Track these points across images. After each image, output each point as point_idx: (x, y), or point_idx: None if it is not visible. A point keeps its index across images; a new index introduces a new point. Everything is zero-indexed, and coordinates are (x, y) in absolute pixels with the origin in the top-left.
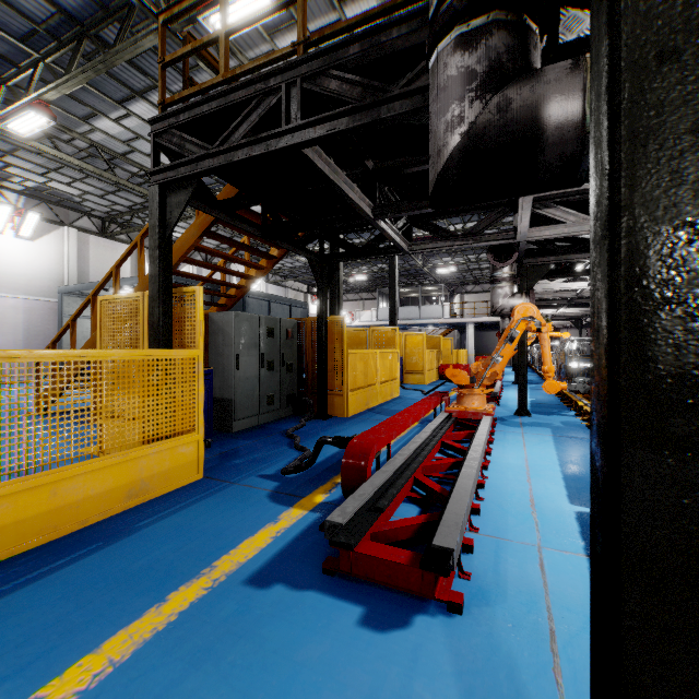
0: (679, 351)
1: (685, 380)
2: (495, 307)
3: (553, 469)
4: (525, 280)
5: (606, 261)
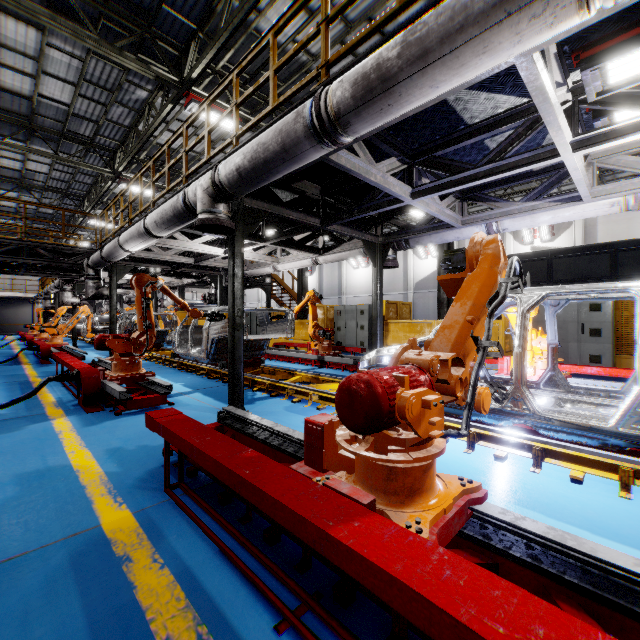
0: (114, 320)
1: (114, 322)
2: (64, 302)
3: (96, 354)
4: (77, 290)
5: (111, 316)
